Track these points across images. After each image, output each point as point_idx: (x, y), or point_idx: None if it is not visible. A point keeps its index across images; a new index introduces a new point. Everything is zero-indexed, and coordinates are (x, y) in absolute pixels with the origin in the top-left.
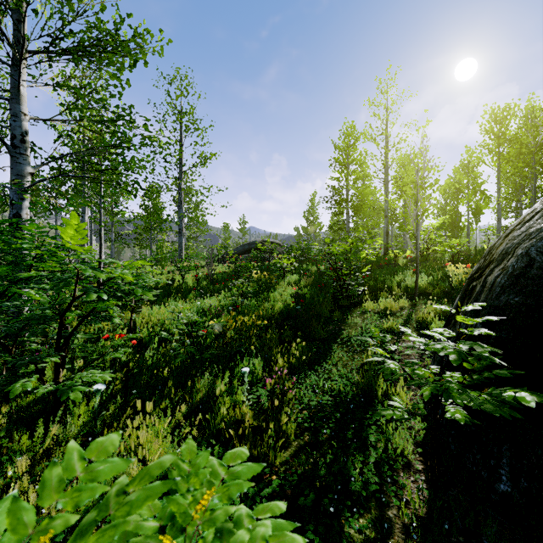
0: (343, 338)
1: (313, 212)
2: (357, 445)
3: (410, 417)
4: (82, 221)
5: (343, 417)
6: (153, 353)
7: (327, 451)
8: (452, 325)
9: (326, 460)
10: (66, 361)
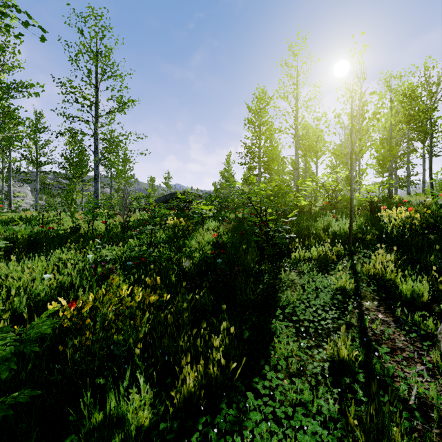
0: (282, 305)
1: (228, 170)
2: None
3: None
4: None
5: None
6: None
7: None
8: None
9: None
10: None
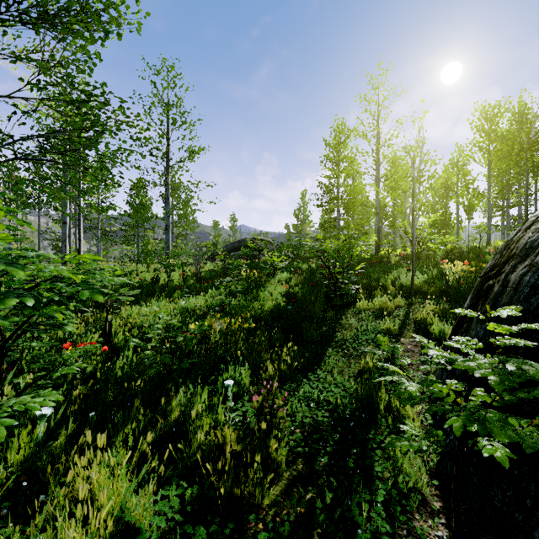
0: (337, 340)
1: (303, 210)
2: (361, 476)
3: (428, 449)
4: (63, 217)
5: (341, 437)
6: (124, 362)
7: (325, 488)
8: (465, 329)
9: (324, 497)
10: (7, 379)
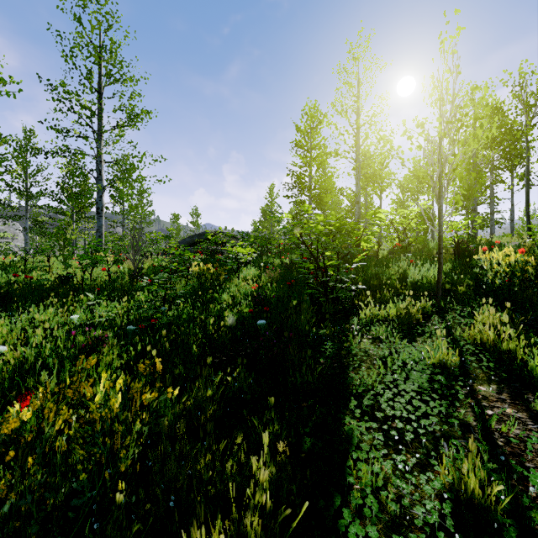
0: (355, 391)
1: (271, 205)
2: None
3: None
4: None
5: None
6: None
7: None
8: None
9: None
10: None
